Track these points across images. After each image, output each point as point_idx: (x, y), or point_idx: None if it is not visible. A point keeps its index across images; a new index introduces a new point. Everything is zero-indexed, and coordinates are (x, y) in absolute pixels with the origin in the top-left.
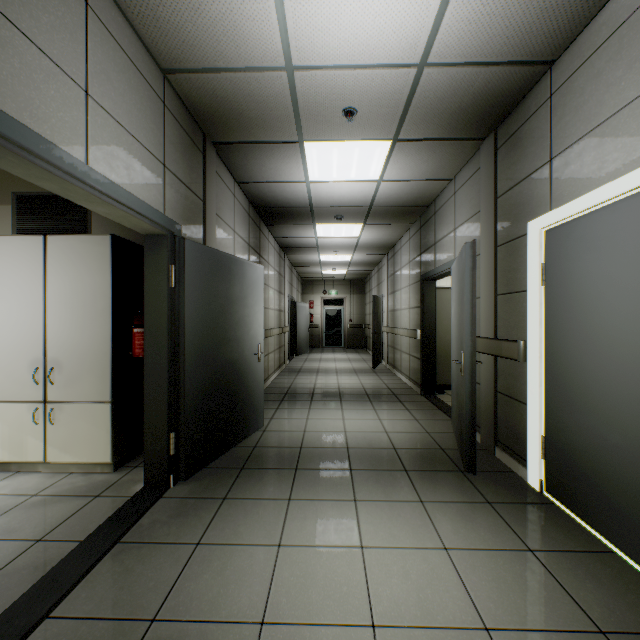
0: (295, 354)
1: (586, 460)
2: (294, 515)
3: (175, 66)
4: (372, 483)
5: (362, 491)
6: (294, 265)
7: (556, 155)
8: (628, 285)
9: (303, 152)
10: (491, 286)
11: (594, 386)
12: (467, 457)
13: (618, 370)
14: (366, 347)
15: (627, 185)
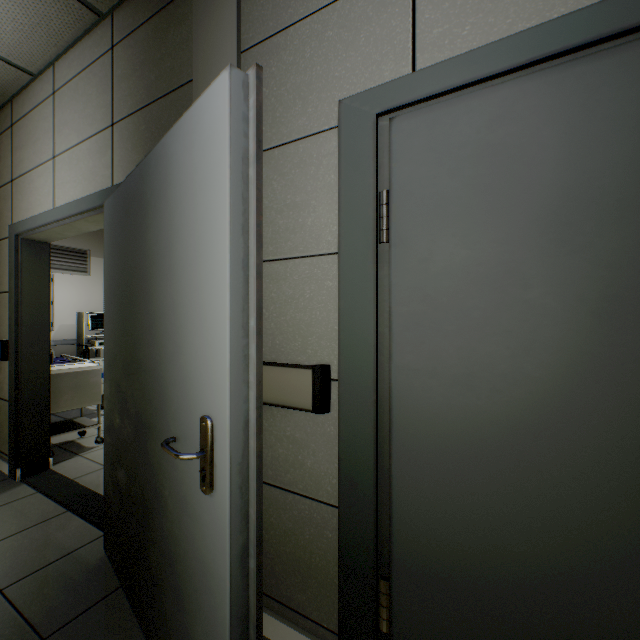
0: None
1: None
2: None
3: (79, 5)
4: None
5: None
6: None
7: None
8: None
9: None
10: None
11: None
12: None
13: None
14: None
15: None
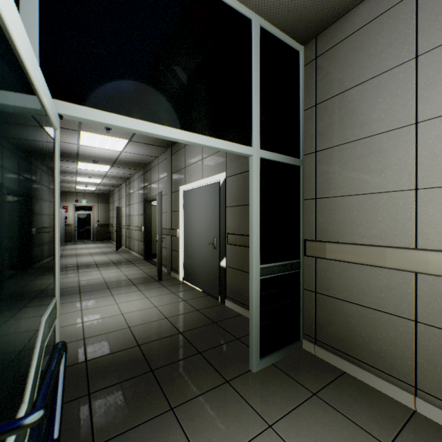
0: None
1: (192, 265)
2: (85, 303)
3: None
4: (120, 290)
5: (115, 292)
6: None
7: (186, 167)
8: (198, 212)
9: (79, 134)
10: (170, 208)
11: (193, 241)
12: (159, 274)
13: (197, 236)
14: (110, 239)
15: (198, 184)
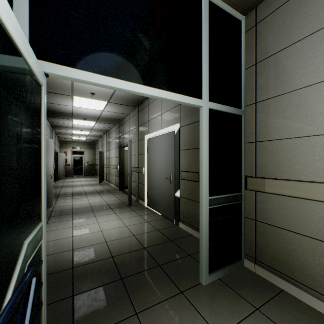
0: (57, 179)
1: (153, 194)
2: (75, 222)
3: None
4: (100, 212)
5: (97, 214)
6: (57, 133)
7: (149, 120)
8: (158, 154)
9: (73, 98)
10: (138, 152)
11: (154, 177)
12: (129, 201)
13: (157, 173)
14: (96, 175)
15: (158, 133)
